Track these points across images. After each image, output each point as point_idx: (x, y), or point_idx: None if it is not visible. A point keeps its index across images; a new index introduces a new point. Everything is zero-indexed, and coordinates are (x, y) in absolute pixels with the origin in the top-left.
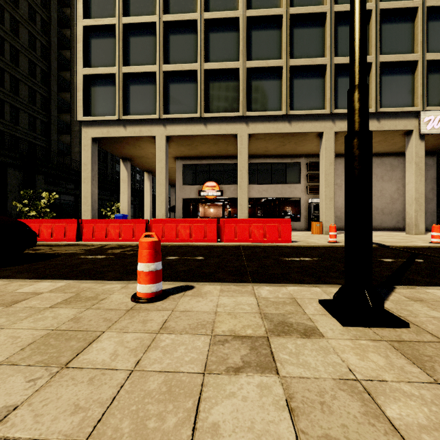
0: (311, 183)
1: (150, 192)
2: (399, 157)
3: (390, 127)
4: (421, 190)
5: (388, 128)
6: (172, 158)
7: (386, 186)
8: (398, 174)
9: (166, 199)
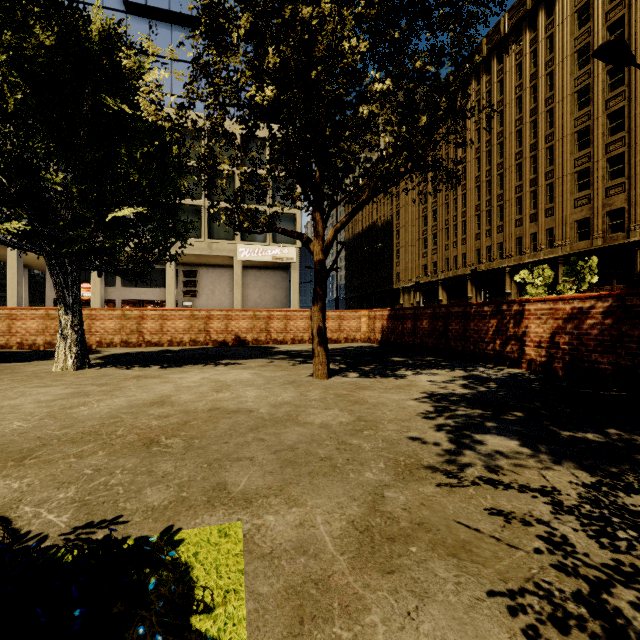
0: (187, 288)
1: (24, 289)
2: (261, 270)
3: (217, 253)
4: (239, 299)
5: (216, 254)
6: (42, 258)
7: (252, 293)
8: (261, 284)
9: (20, 302)
